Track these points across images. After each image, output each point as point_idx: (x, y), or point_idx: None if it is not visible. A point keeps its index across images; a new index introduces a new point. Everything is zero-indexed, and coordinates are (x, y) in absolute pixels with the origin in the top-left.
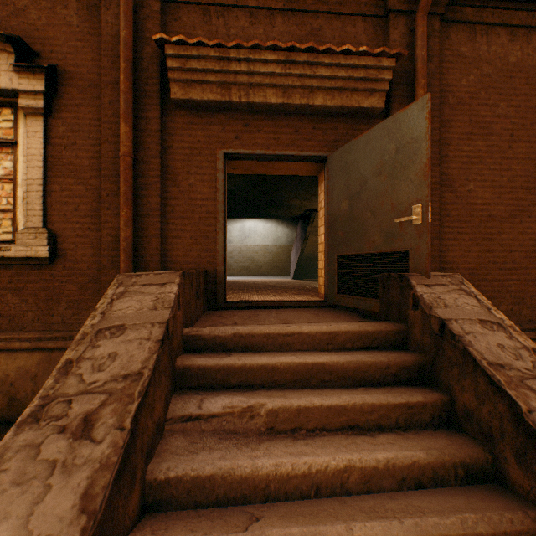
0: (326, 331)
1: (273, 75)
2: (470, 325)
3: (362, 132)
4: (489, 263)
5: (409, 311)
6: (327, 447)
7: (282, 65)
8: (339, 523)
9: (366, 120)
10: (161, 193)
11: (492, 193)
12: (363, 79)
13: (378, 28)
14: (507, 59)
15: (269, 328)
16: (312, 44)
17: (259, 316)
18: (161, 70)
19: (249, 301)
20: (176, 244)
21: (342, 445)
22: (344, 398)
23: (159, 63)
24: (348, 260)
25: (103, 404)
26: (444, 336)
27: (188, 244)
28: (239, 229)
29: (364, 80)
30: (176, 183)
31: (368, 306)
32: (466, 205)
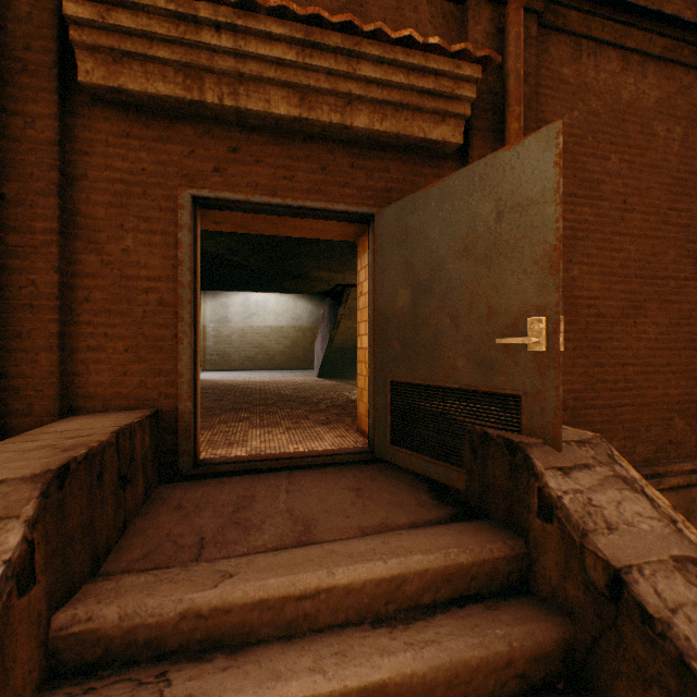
0: (383, 575)
1: (282, 65)
2: (667, 580)
3: (427, 180)
4: (598, 382)
5: (533, 517)
6: None
7: (298, 49)
8: None
9: (433, 160)
10: (60, 264)
11: (601, 283)
12: (433, 94)
13: (450, 19)
14: (619, 94)
15: (265, 586)
16: (352, 18)
17: (254, 502)
18: (60, 25)
19: (240, 459)
20: (95, 363)
21: None
22: None
23: (56, 9)
24: (410, 391)
25: None
26: (622, 606)
27: (121, 361)
28: (241, 304)
29: (434, 95)
30: (95, 247)
31: (446, 476)
32: (569, 299)
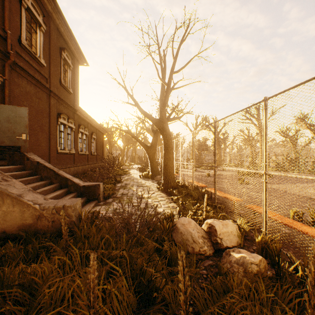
0: (8, 167)
1: None
2: (43, 162)
3: None
4: None
5: (26, 161)
6: (31, 185)
7: None
8: (42, 188)
9: None
10: None
11: None
12: None
13: None
14: (27, 89)
15: None
16: None
17: None
18: None
19: None
20: None
21: (32, 184)
22: (27, 178)
23: None
24: None
25: (2, 177)
26: (39, 164)
27: None
28: None
29: None
30: None
31: (2, 163)
32: None
